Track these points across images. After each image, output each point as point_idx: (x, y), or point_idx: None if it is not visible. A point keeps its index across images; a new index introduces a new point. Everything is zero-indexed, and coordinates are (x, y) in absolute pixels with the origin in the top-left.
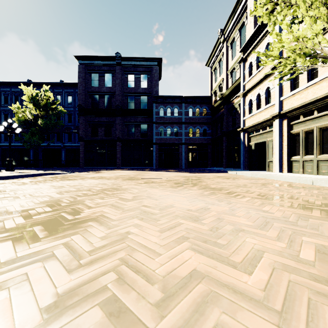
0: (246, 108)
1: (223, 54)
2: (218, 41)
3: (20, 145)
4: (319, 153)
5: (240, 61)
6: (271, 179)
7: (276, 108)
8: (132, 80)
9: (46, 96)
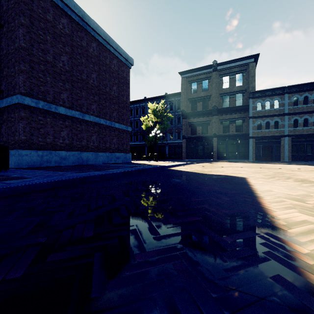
0: None
1: None
2: None
3: (139, 144)
4: None
5: None
6: None
7: None
8: (227, 81)
9: (163, 108)
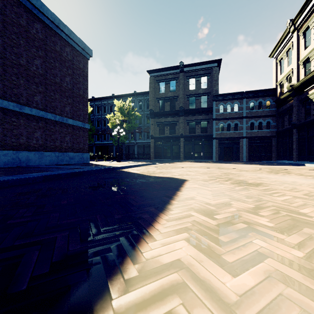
0: None
1: (292, 43)
2: (286, 31)
3: (107, 143)
4: None
5: None
6: None
7: None
8: (193, 83)
9: (130, 106)
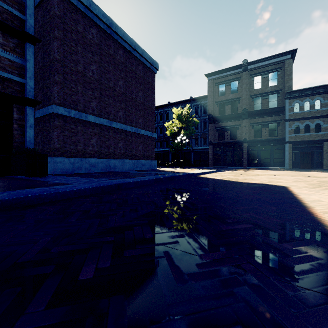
0: None
1: None
2: None
3: (163, 150)
4: None
5: None
6: None
7: None
8: (259, 81)
9: (188, 112)
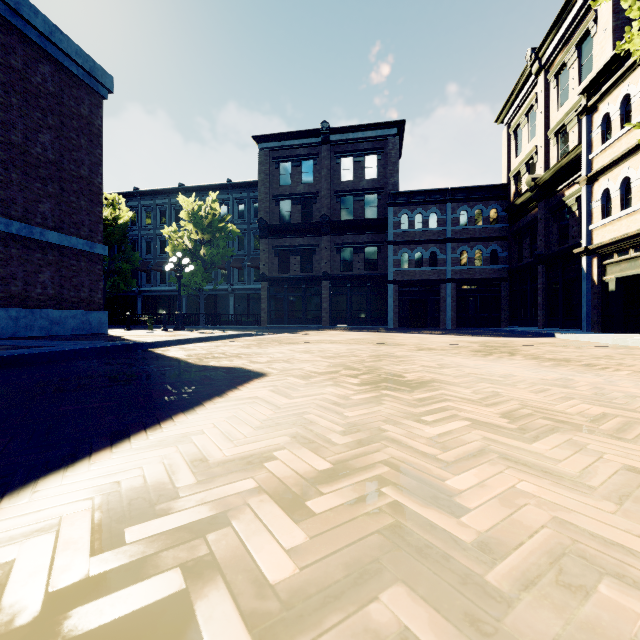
0: (594, 206)
1: (536, 97)
2: (526, 72)
3: (168, 290)
4: None
5: (581, 112)
6: None
7: None
8: (349, 168)
9: (214, 210)
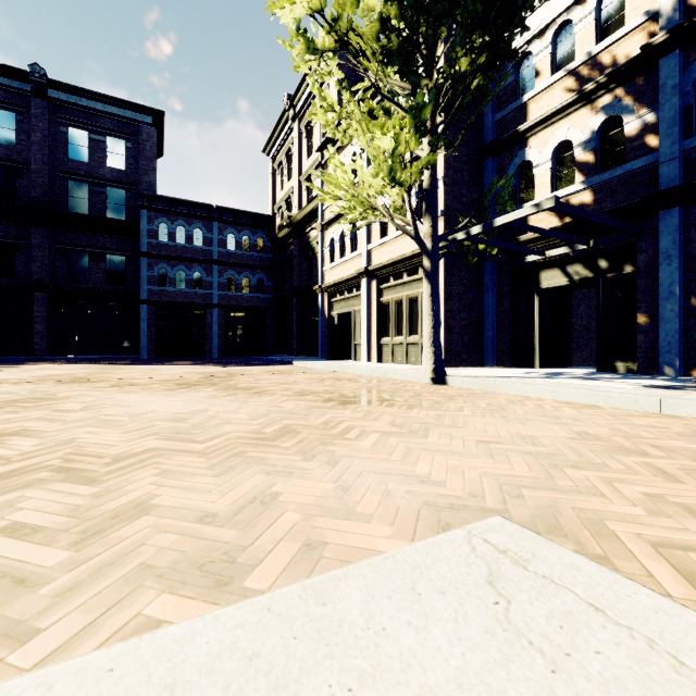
0: (326, 251)
1: (293, 141)
2: (285, 114)
3: None
4: (408, 334)
5: (318, 167)
6: (347, 372)
7: (363, 261)
8: (82, 144)
9: None
